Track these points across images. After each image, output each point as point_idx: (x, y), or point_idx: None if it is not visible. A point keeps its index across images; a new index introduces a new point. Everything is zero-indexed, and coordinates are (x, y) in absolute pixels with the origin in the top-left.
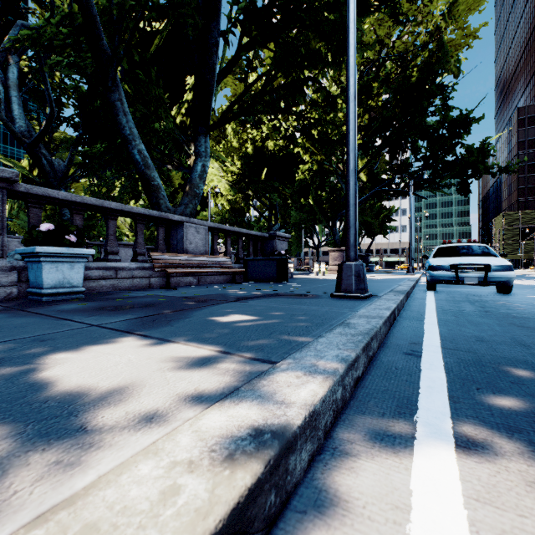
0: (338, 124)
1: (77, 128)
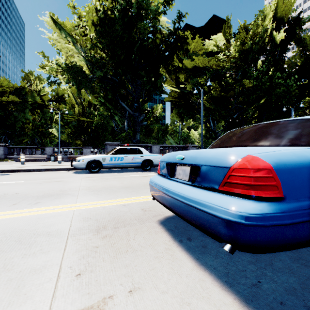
0: (307, 102)
1: (224, 126)
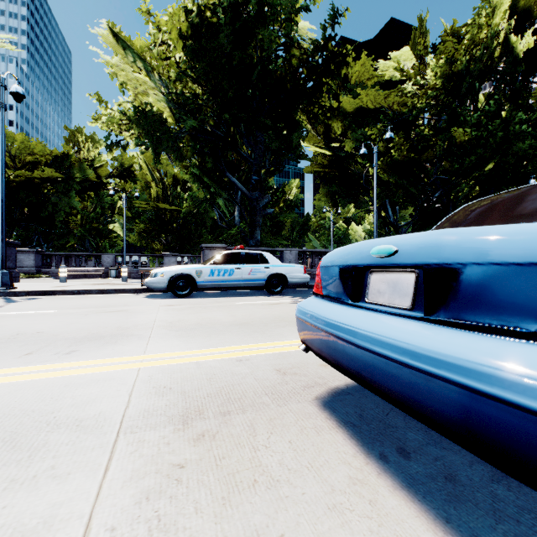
0: None
1: (413, 216)
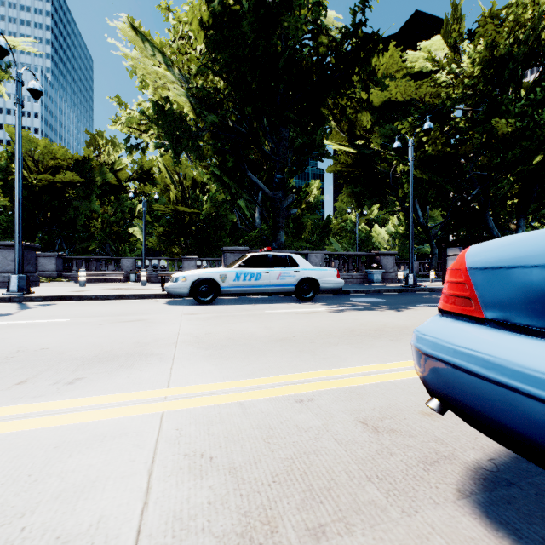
0: None
1: (445, 216)
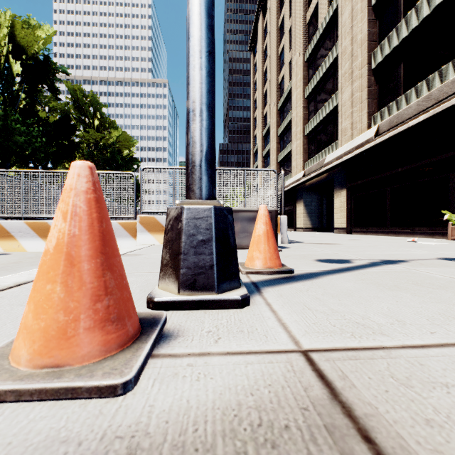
0: None
1: None
